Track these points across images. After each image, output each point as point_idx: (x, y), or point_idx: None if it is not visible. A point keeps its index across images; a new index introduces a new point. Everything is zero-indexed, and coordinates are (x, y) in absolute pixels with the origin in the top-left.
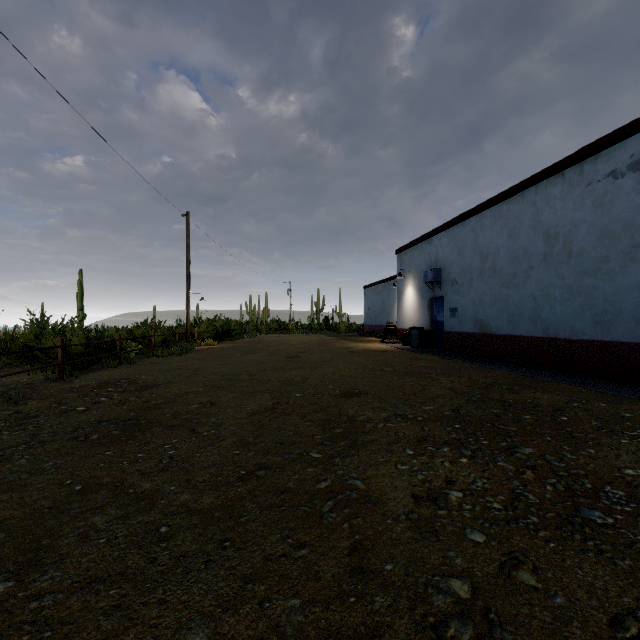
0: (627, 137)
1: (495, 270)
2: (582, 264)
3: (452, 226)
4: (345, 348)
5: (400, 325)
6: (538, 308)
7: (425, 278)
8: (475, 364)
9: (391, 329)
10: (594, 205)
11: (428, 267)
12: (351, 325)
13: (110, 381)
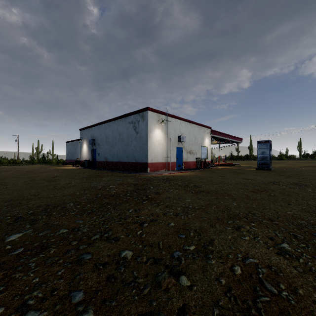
0: (131, 115)
1: (109, 142)
2: (125, 143)
3: (98, 125)
4: (55, 168)
5: (81, 159)
6: (118, 154)
7: (89, 142)
8: (101, 170)
9: (78, 161)
10: (127, 129)
11: (91, 138)
12: (60, 160)
13: None
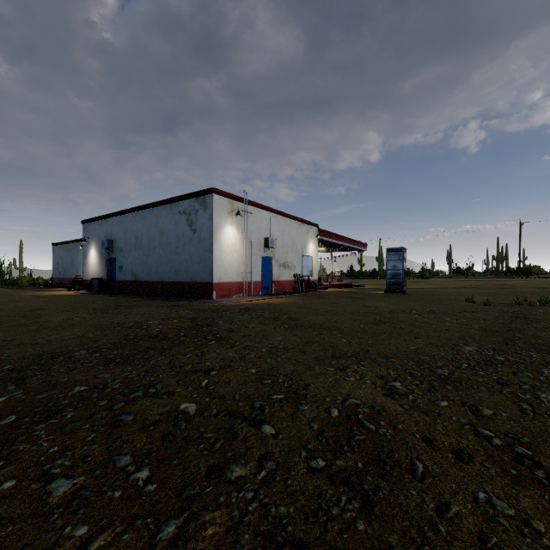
0: (183, 200)
1: (141, 246)
2: (172, 248)
3: (120, 215)
4: (32, 295)
5: (86, 277)
6: (158, 267)
7: (103, 245)
8: (126, 297)
9: (79, 281)
10: (175, 224)
11: (106, 238)
12: (37, 279)
13: None
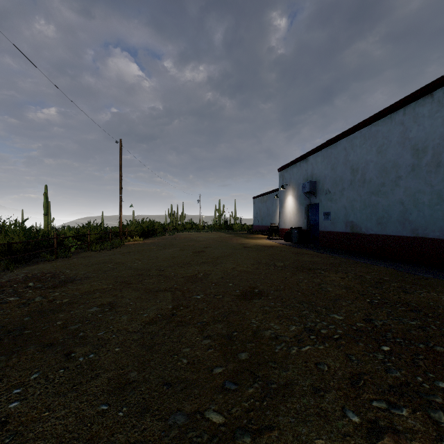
0: None
1: (364, 181)
2: None
3: (326, 147)
4: (240, 244)
5: (282, 226)
6: (406, 212)
7: (303, 189)
8: (351, 259)
9: (274, 229)
10: None
11: (305, 180)
12: (243, 225)
13: (37, 275)
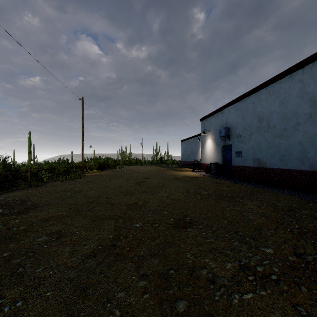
0: None
1: (269, 127)
2: None
3: (237, 102)
4: (172, 175)
5: (203, 161)
6: (305, 151)
7: (220, 134)
8: (260, 188)
9: (197, 163)
10: None
11: (221, 127)
12: (173, 161)
13: (8, 202)
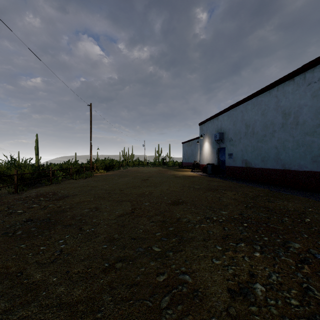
0: None
1: (254, 133)
2: (305, 129)
3: (229, 110)
4: (173, 175)
5: (201, 162)
6: (279, 153)
7: (215, 138)
8: (244, 184)
9: (196, 164)
10: (312, 96)
11: (216, 132)
12: (175, 162)
13: (43, 194)
